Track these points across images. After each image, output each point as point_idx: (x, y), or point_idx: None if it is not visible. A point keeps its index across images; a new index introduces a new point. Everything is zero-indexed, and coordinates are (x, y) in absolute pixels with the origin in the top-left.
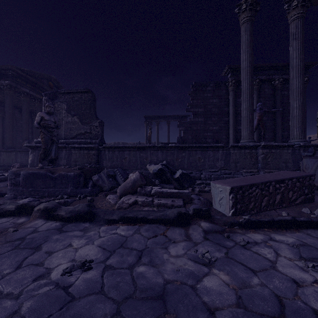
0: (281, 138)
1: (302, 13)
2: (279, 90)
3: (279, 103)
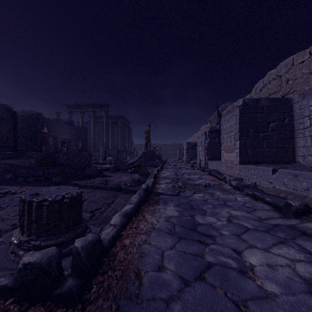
0: (111, 146)
1: (69, 116)
2: (110, 126)
3: (110, 131)
